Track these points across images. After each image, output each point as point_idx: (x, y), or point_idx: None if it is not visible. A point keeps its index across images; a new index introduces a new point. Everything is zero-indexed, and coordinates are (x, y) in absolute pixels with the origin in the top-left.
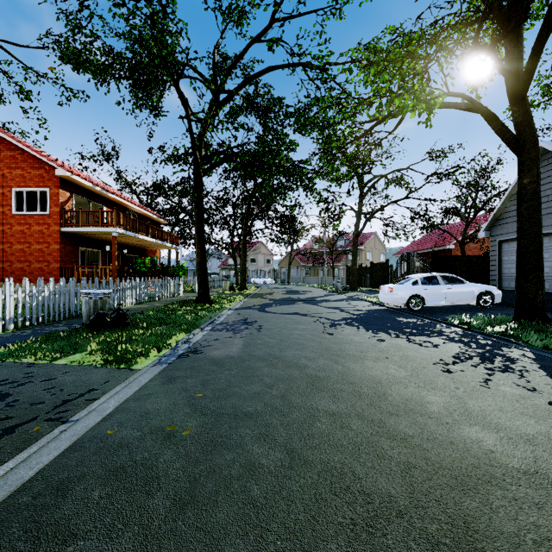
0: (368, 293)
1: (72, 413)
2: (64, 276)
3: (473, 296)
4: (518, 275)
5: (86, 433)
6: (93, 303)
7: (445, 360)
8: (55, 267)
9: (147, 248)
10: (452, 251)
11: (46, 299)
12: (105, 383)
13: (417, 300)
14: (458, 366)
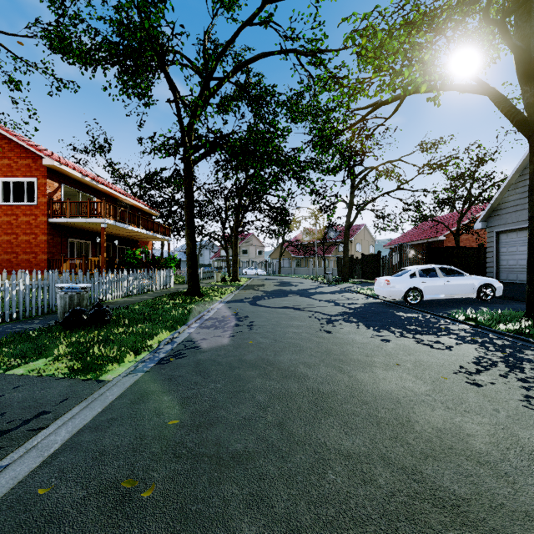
0: (360, 285)
1: (3, 453)
2: (52, 268)
3: (473, 289)
4: (531, 268)
5: (10, 491)
6: (69, 298)
7: (466, 368)
8: (43, 259)
9: (139, 240)
10: (443, 242)
11: (21, 294)
12: (62, 402)
13: (414, 293)
14: (484, 376)
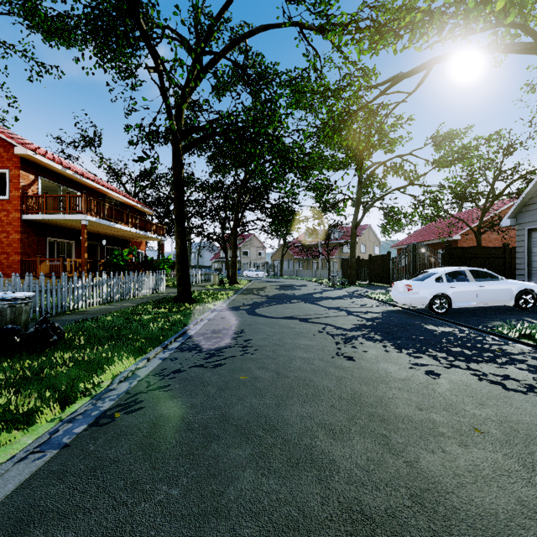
0: (369, 288)
1: None
2: (26, 270)
3: (510, 295)
4: None
5: None
6: None
7: None
8: (15, 260)
9: (131, 240)
10: (458, 242)
11: None
12: None
13: (441, 300)
14: None
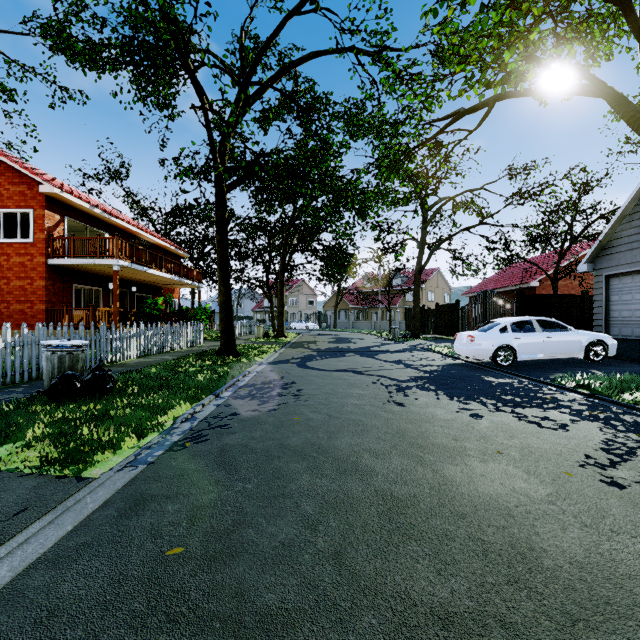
0: (435, 342)
1: None
2: (52, 320)
3: (579, 347)
4: None
5: None
6: (58, 360)
7: (595, 458)
8: (40, 309)
9: (163, 286)
10: (536, 290)
11: None
12: (16, 514)
13: (506, 352)
14: (623, 470)
